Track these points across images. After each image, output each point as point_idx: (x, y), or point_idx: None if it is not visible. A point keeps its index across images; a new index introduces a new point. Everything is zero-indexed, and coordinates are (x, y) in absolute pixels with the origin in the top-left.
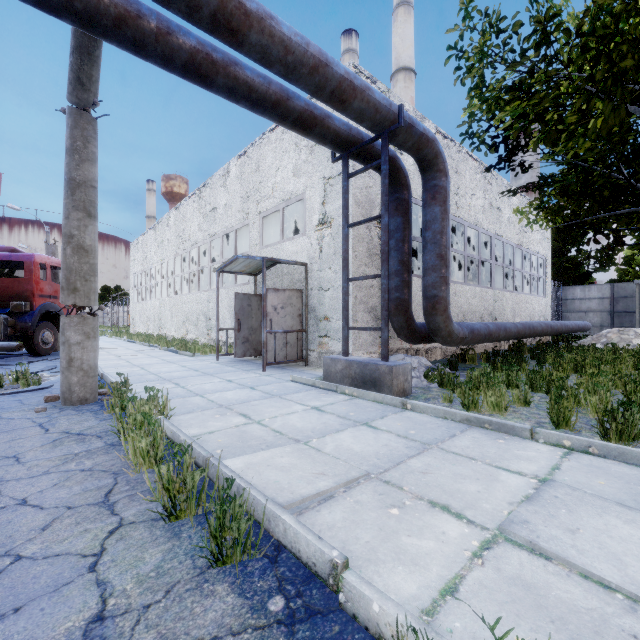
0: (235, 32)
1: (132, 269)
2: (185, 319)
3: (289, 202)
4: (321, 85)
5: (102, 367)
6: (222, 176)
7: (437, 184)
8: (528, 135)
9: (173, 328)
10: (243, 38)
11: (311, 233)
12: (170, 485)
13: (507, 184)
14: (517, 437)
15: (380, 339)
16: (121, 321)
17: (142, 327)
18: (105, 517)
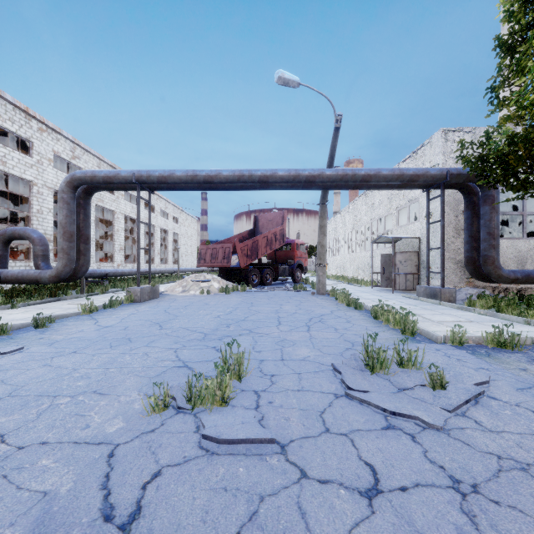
0: (367, 181)
1: (328, 237)
2: (357, 267)
3: (411, 202)
4: (402, 181)
5: None
6: None
7: (487, 194)
8: (496, 188)
9: (351, 272)
10: (370, 182)
11: (422, 220)
12: (348, 300)
13: None
14: (470, 312)
15: (466, 279)
16: None
17: (333, 272)
18: (337, 306)
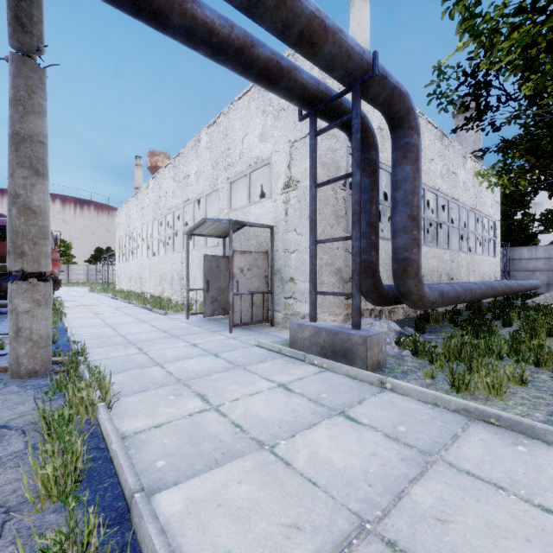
0: None
1: (118, 233)
2: (161, 278)
3: (255, 167)
4: (289, 23)
5: (75, 327)
6: (194, 146)
7: (408, 142)
8: (534, 70)
9: (151, 286)
10: None
11: (277, 196)
12: None
13: (462, 150)
14: (539, 441)
15: (345, 301)
16: (112, 278)
17: (126, 284)
18: None
